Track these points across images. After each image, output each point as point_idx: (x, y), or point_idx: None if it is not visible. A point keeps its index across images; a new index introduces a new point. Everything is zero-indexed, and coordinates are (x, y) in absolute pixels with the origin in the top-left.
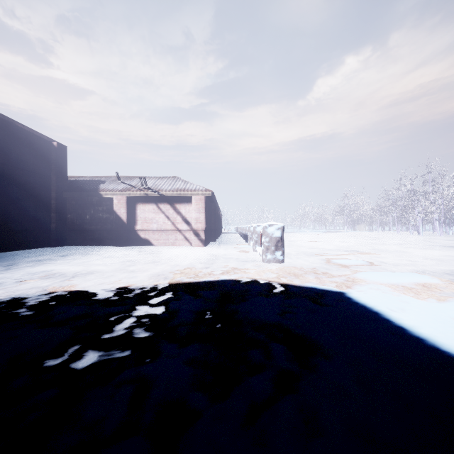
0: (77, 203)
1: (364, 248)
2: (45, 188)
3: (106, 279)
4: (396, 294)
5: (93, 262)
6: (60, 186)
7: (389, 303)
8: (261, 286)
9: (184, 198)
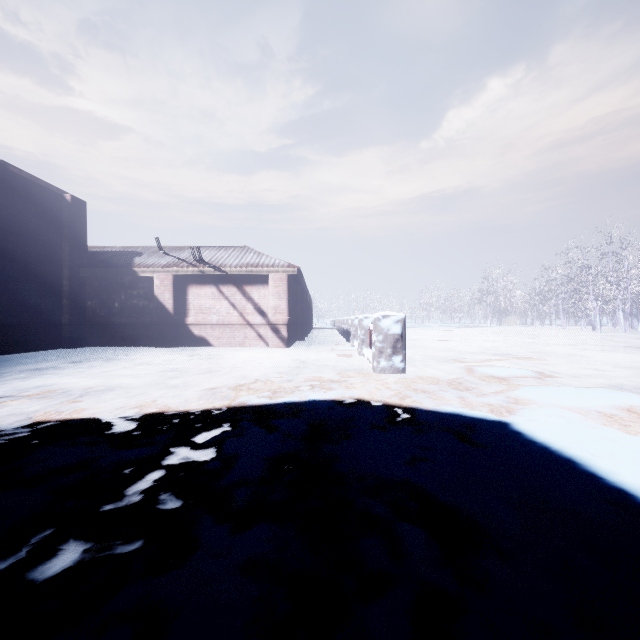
0: (101, 284)
1: (520, 351)
2: (54, 262)
3: (131, 399)
4: (592, 426)
5: (118, 372)
6: (76, 259)
7: (586, 443)
8: (373, 411)
9: (257, 278)
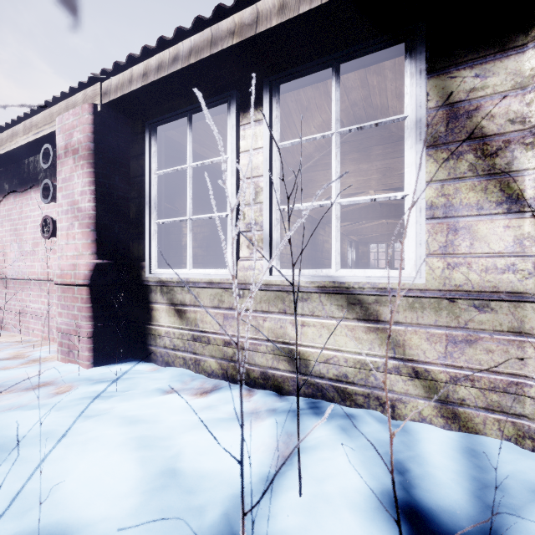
0: None
1: None
2: None
3: None
4: None
5: None
6: None
7: None
8: None
9: None
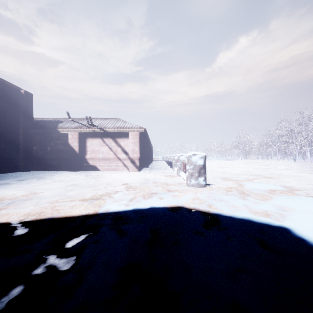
0: (41, 137)
1: (263, 173)
2: (14, 126)
3: (38, 206)
4: None
5: (41, 186)
6: (27, 124)
7: None
8: (192, 217)
9: (123, 134)
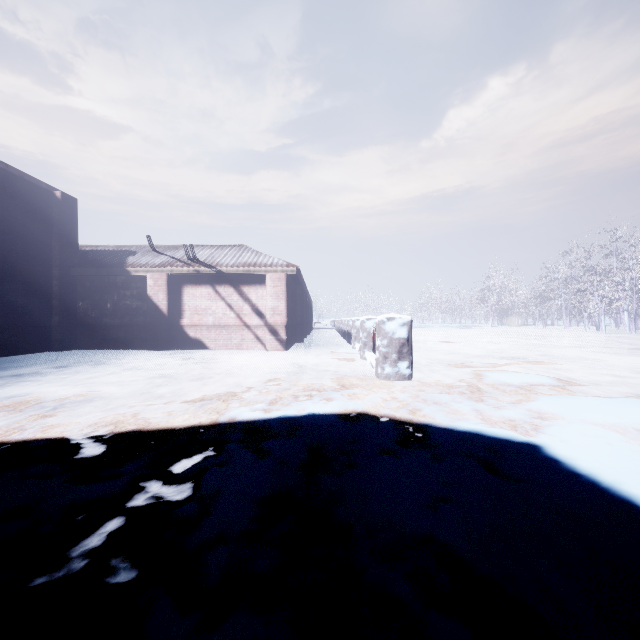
0: (93, 284)
1: (528, 353)
2: (43, 261)
3: (109, 412)
4: (638, 450)
5: (103, 379)
6: (66, 258)
7: None
8: (381, 429)
9: (254, 278)
